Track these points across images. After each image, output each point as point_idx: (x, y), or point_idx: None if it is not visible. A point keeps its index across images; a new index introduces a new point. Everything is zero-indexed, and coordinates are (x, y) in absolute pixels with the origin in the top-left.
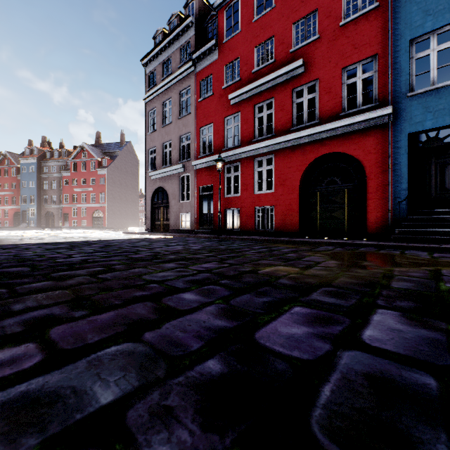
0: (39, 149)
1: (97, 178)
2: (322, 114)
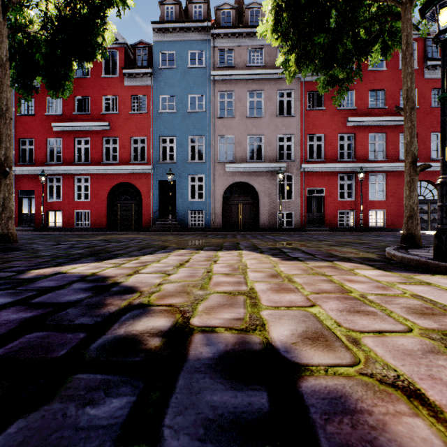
0: None
1: None
2: (120, 159)
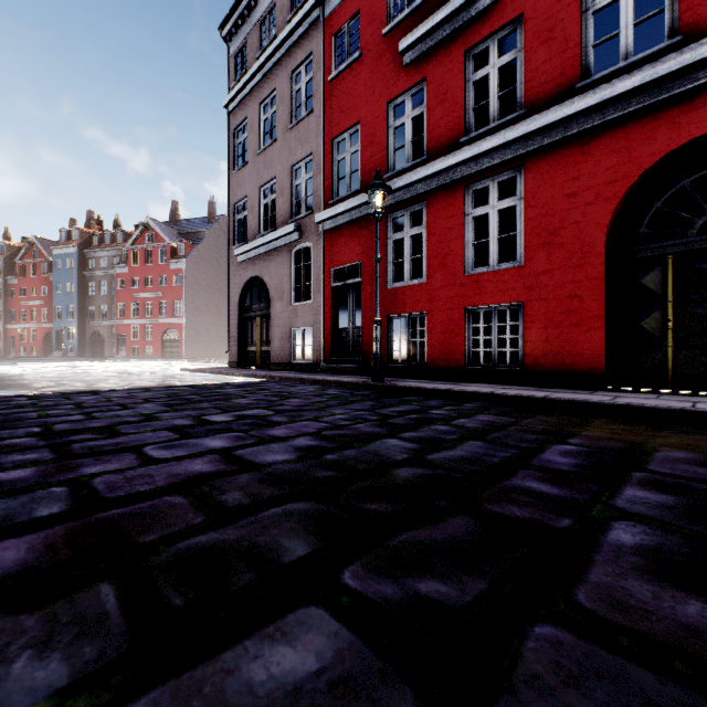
0: (81, 231)
1: (169, 275)
2: (692, 14)
